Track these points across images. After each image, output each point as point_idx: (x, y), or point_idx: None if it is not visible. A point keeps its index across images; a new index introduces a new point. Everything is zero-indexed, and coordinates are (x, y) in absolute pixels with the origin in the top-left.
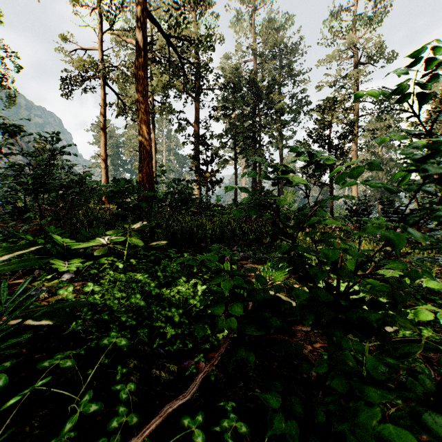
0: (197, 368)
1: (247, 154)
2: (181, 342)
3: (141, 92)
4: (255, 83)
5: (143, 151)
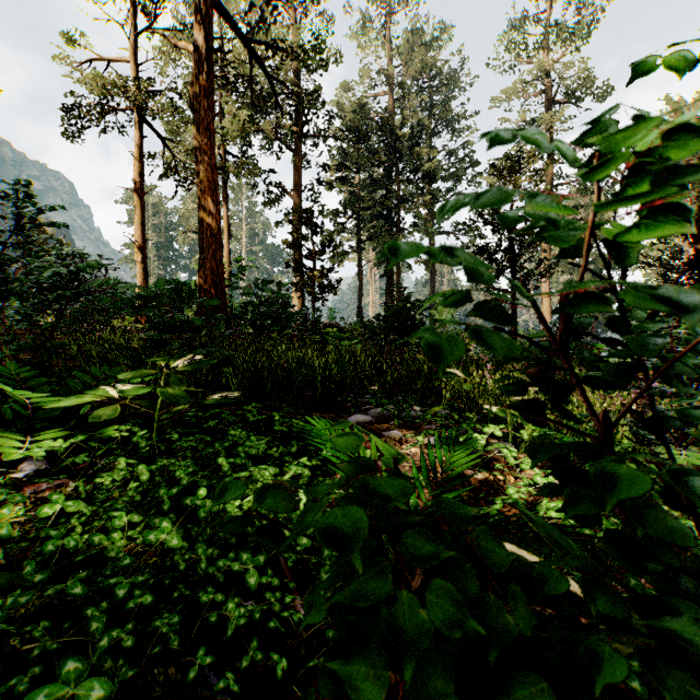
0: None
1: (379, 243)
2: (261, 638)
3: (203, 132)
4: (392, 130)
5: (207, 233)
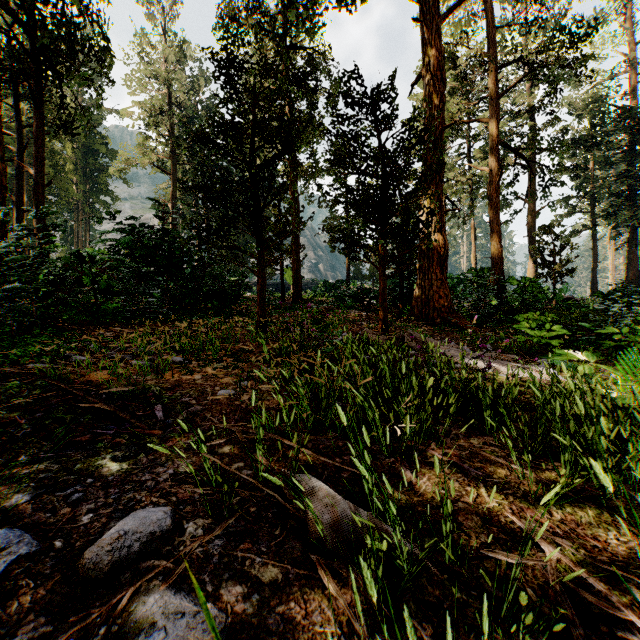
0: None
1: (615, 221)
2: None
3: (493, 209)
4: (632, 115)
5: (495, 257)
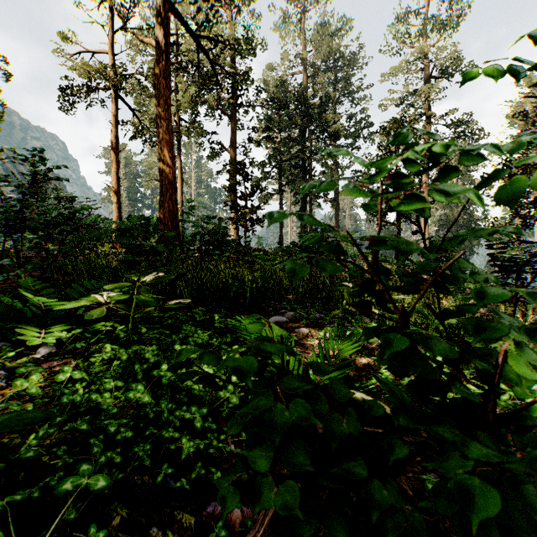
0: (228, 520)
1: (295, 186)
2: (204, 462)
3: (163, 105)
4: (305, 100)
5: (165, 181)
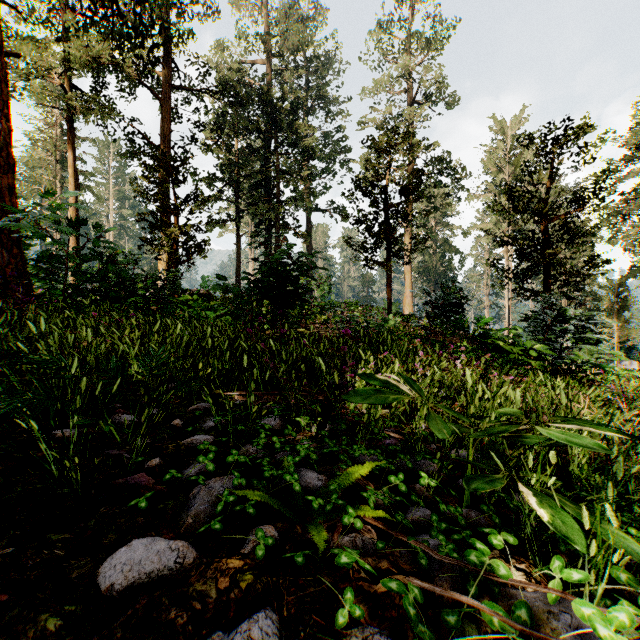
0: None
1: (257, 211)
2: None
3: None
4: (270, 99)
5: None
